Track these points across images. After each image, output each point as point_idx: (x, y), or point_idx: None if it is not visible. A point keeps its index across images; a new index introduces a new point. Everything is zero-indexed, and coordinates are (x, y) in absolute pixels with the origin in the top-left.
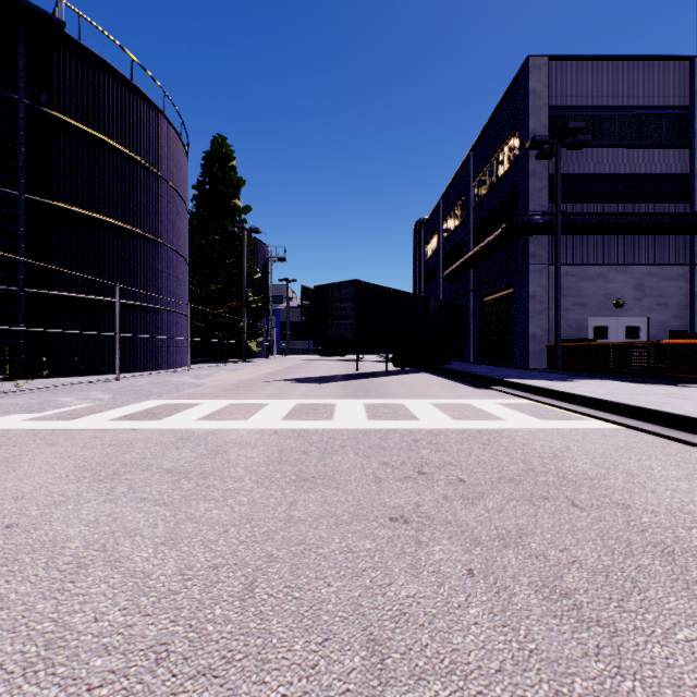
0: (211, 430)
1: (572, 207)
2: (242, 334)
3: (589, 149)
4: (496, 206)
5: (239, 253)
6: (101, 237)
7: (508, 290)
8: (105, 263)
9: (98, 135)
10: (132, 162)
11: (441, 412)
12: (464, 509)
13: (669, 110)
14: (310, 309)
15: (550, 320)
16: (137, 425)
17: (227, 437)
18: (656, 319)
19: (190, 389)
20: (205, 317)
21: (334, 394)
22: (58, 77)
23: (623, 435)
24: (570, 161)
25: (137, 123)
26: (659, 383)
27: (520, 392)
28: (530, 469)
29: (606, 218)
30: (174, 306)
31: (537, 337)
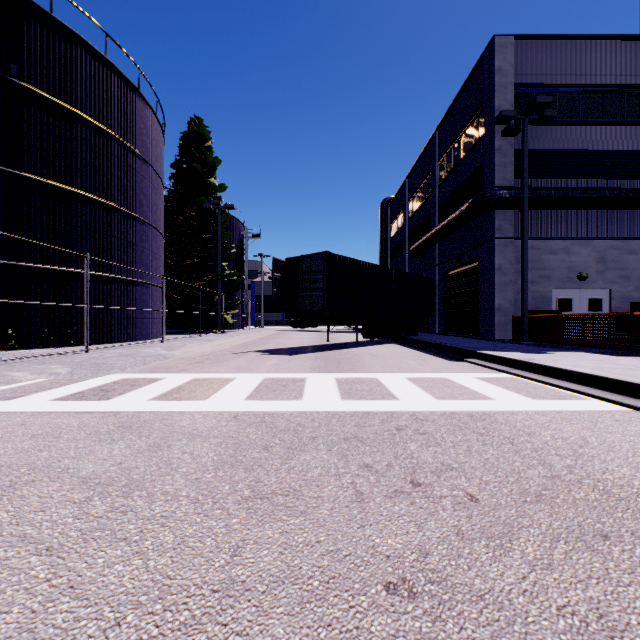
0: (162, 414)
1: (536, 182)
2: (217, 306)
3: (553, 126)
4: (461, 183)
5: (214, 228)
6: (74, 210)
7: (472, 263)
8: (77, 235)
9: (70, 108)
10: (106, 136)
11: (420, 389)
12: (494, 561)
13: (630, 88)
14: (282, 281)
15: (515, 292)
16: (81, 406)
17: (177, 423)
18: (618, 291)
19: (157, 361)
20: (181, 290)
21: (305, 367)
22: (28, 48)
23: (638, 420)
24: (534, 138)
25: (111, 98)
26: (634, 355)
27: (496, 365)
28: (556, 477)
29: (571, 192)
30: (150, 279)
31: (503, 308)
